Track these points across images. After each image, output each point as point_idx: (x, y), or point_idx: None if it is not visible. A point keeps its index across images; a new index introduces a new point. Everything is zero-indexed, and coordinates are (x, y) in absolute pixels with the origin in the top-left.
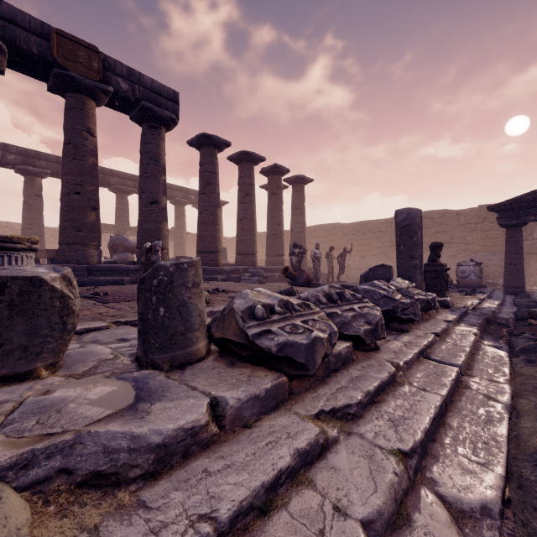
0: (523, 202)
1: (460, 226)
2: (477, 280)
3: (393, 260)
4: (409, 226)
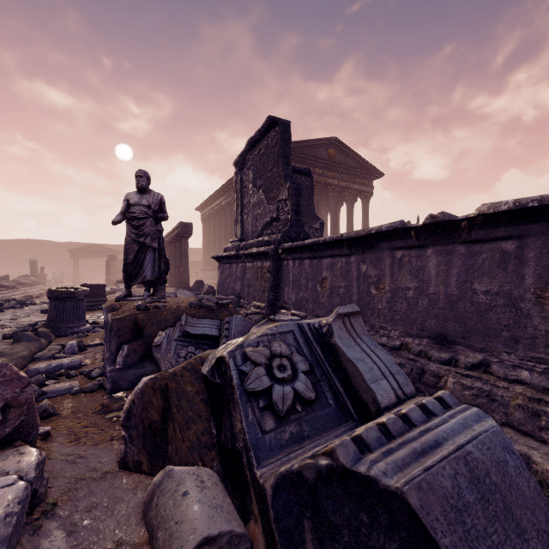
0: (79, 251)
1: (59, 252)
2: (62, 280)
3: (13, 269)
4: (34, 264)
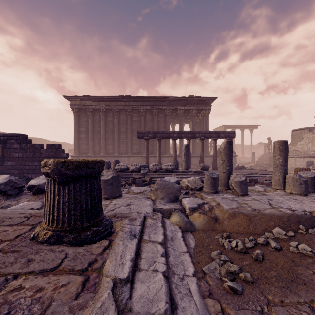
0: None
1: None
2: None
3: None
4: None
